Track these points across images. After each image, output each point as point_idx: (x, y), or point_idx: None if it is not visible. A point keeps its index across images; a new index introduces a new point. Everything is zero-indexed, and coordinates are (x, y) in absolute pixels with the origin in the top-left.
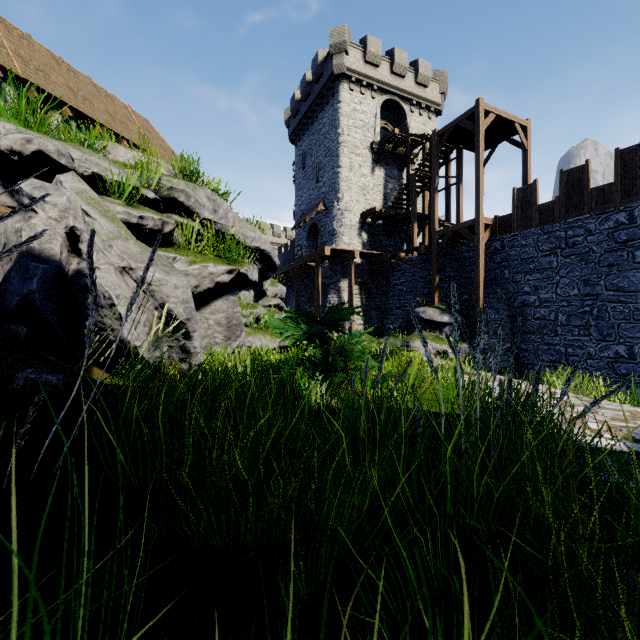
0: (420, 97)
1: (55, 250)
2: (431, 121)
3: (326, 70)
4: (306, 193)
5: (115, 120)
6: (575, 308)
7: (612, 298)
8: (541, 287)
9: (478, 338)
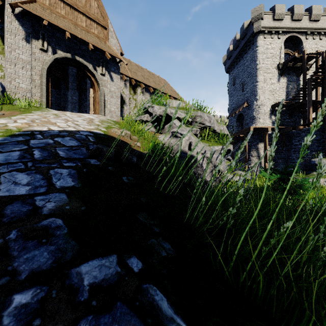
0: (313, 28)
1: (186, 149)
2: (321, 41)
3: (249, 31)
4: (235, 98)
5: (156, 84)
6: None
7: None
8: None
9: None
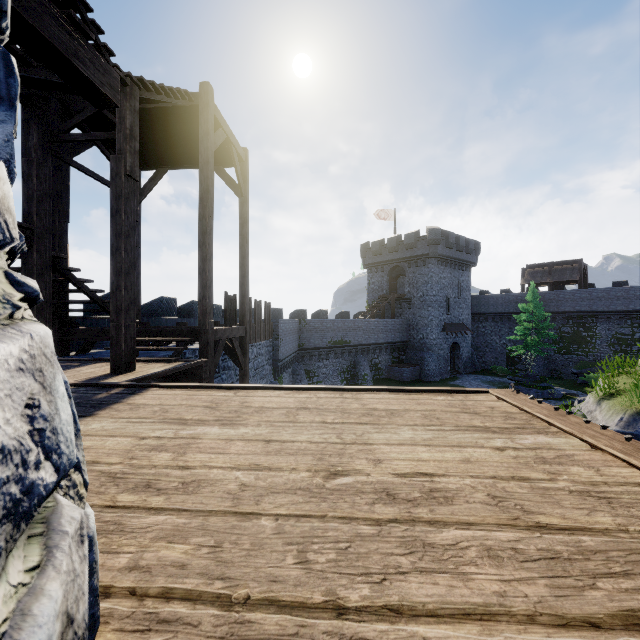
0: None
1: None
2: None
3: None
4: None
5: None
6: None
7: None
8: None
9: None
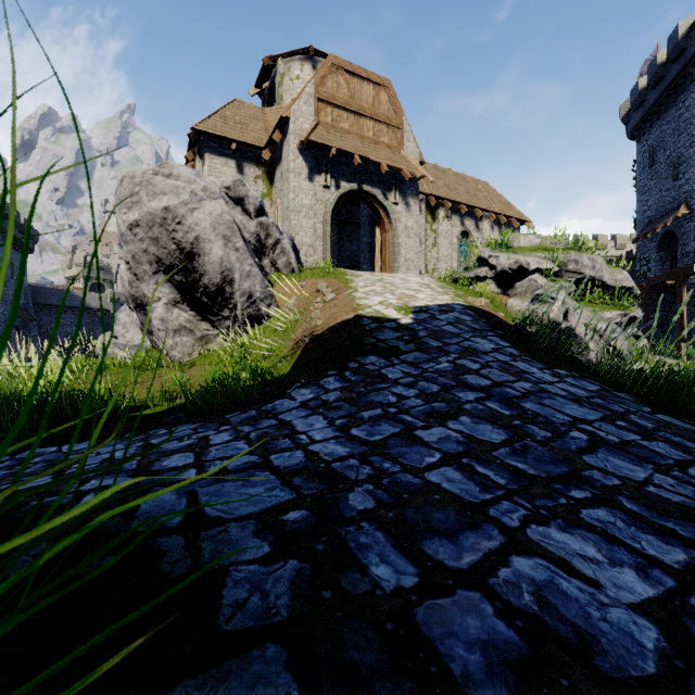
0: None
1: (560, 319)
2: None
3: (691, 43)
4: (655, 196)
5: (470, 196)
6: None
7: None
8: None
9: None
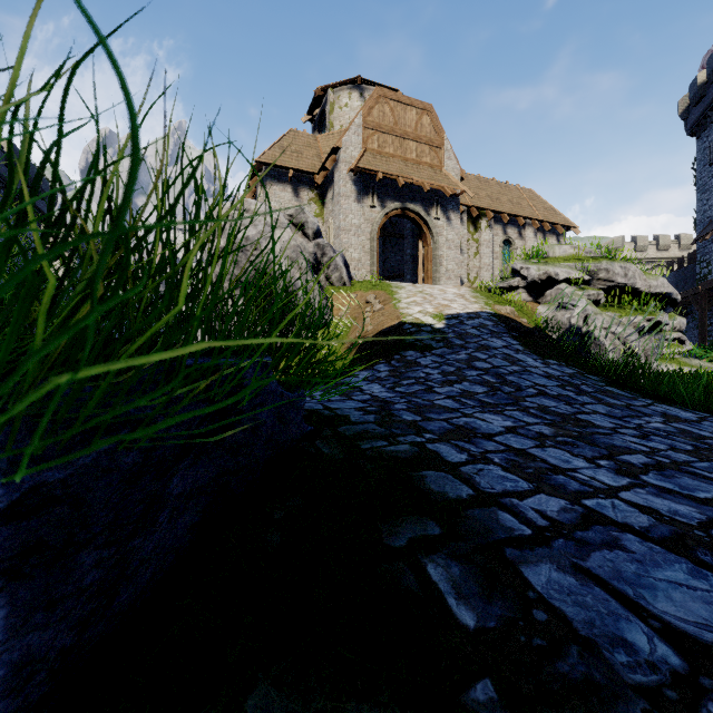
0: None
1: (581, 324)
2: None
3: None
4: None
5: (513, 204)
6: None
7: None
8: None
9: None
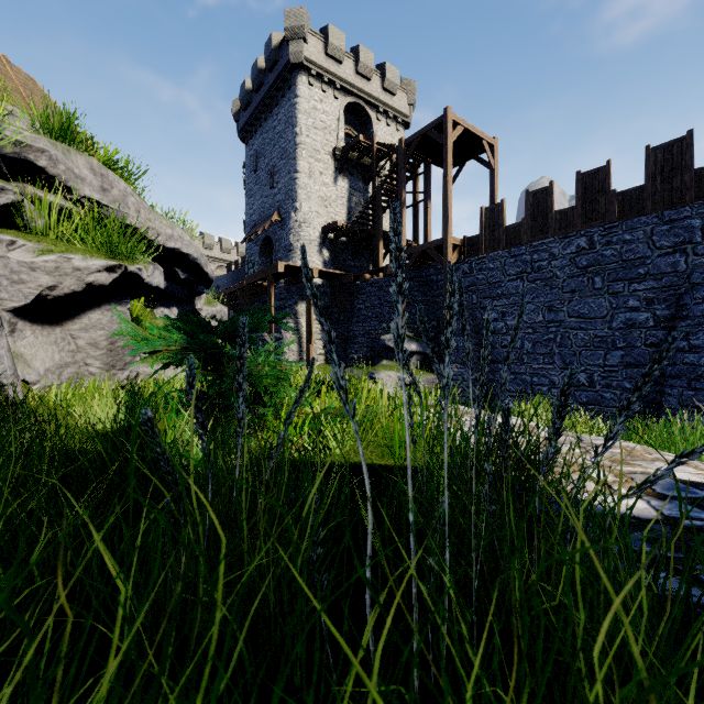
0: (387, 105)
1: None
2: (399, 133)
3: (281, 57)
4: (259, 201)
5: None
6: (540, 335)
7: (574, 325)
8: (508, 313)
9: (447, 327)
